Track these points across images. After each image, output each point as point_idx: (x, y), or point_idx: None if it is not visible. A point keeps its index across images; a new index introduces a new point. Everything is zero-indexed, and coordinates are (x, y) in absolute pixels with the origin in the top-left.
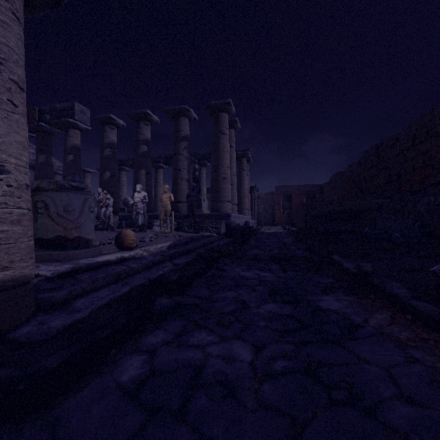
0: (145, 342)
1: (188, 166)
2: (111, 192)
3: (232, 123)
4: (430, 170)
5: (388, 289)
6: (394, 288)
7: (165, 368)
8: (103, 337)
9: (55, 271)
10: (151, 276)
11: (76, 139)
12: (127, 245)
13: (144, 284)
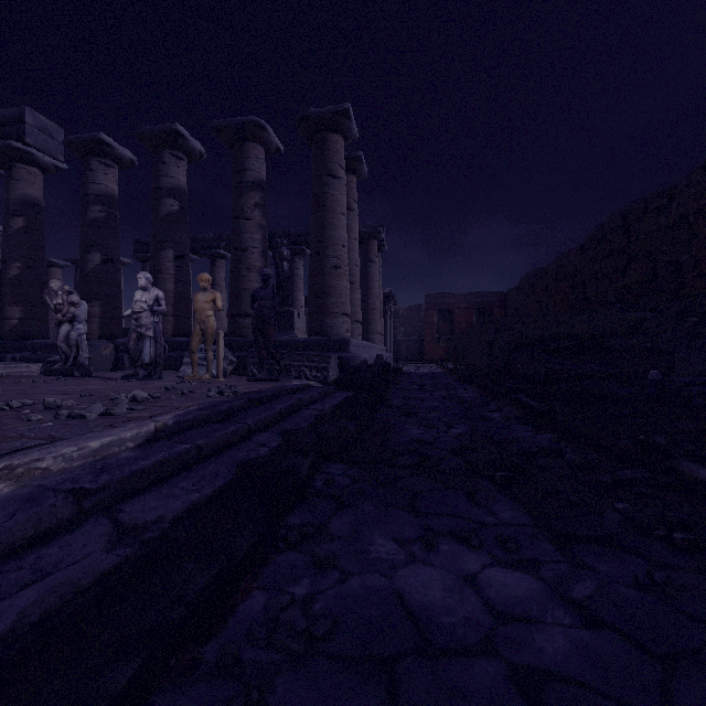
0: None
1: (262, 243)
2: (103, 294)
3: (352, 162)
4: None
5: None
6: None
7: None
8: None
9: None
10: None
11: (32, 185)
12: None
13: None
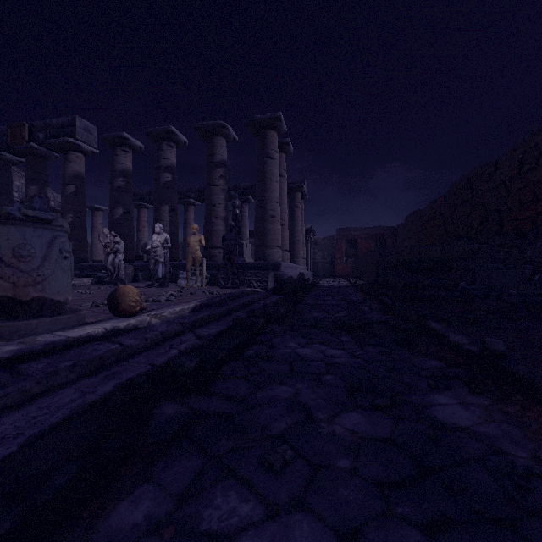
0: (109, 525)
1: (224, 201)
2: (124, 234)
3: (283, 145)
4: None
5: None
6: None
7: None
8: None
9: None
10: (158, 360)
11: (79, 165)
12: (126, 308)
13: (135, 382)
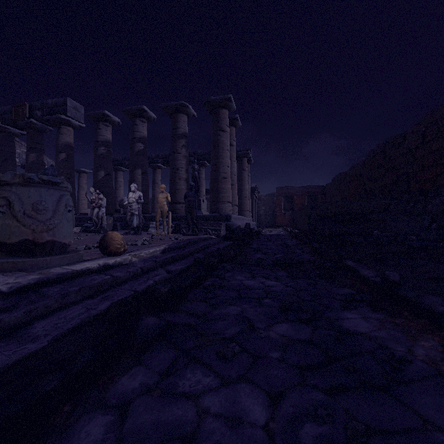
0: (116, 389)
1: (186, 165)
2: (105, 192)
3: (233, 120)
4: (441, 168)
5: (428, 305)
6: (435, 304)
7: (138, 442)
8: (50, 390)
9: (14, 284)
10: (139, 287)
11: (69, 136)
12: (113, 249)
13: (126, 301)
